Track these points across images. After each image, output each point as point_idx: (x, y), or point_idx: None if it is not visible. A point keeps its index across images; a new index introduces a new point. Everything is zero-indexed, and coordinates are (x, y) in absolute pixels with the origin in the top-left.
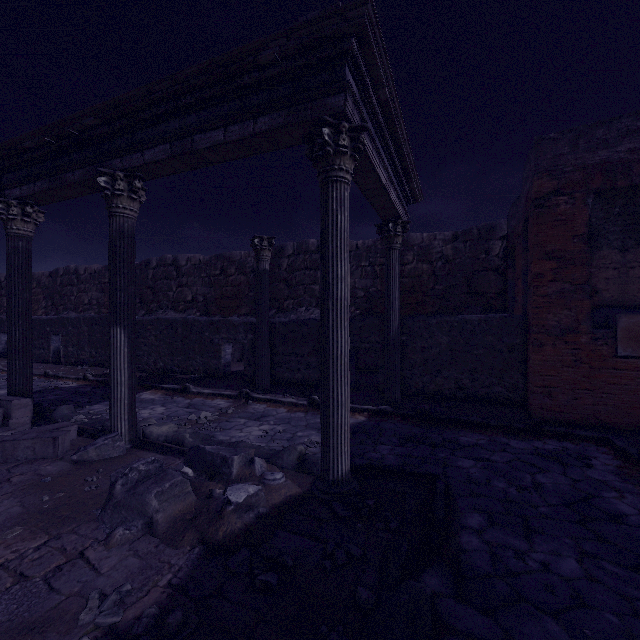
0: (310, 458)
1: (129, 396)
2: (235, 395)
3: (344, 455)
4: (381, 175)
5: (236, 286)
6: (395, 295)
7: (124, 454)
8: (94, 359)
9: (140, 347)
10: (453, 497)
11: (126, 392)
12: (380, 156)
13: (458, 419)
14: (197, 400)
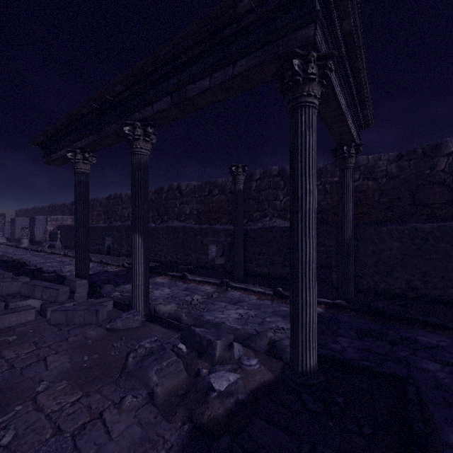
0: (279, 345)
1: (144, 283)
2: (218, 283)
3: (312, 350)
4: (341, 102)
5: (219, 203)
6: (349, 207)
7: (140, 325)
8: (129, 253)
9: (156, 245)
10: (425, 404)
11: (142, 280)
12: (341, 85)
13: (413, 318)
14: (192, 285)
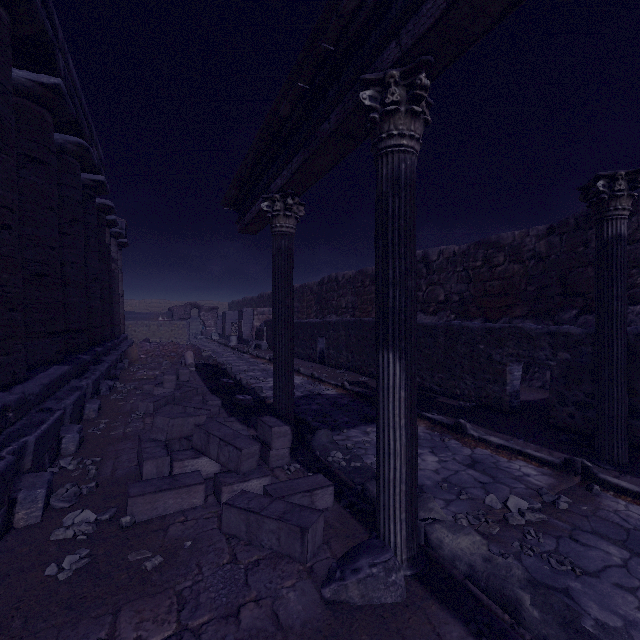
0: None
1: (407, 477)
2: (555, 463)
3: None
4: None
5: (506, 279)
6: None
7: (403, 601)
8: (350, 364)
9: None
10: None
11: (402, 470)
12: None
13: None
14: (482, 453)
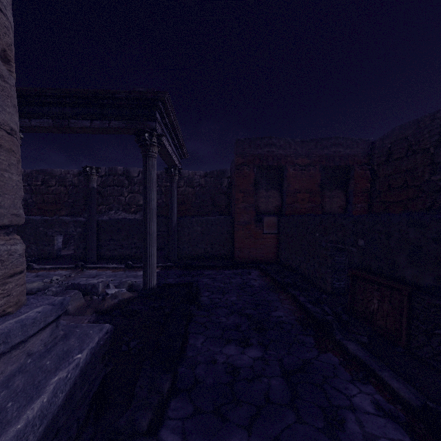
0: (135, 284)
1: None
2: (73, 267)
3: (154, 277)
4: (169, 149)
5: (57, 194)
6: (175, 206)
7: None
8: None
9: None
10: (199, 289)
11: None
12: (169, 141)
13: (204, 265)
14: (42, 272)
